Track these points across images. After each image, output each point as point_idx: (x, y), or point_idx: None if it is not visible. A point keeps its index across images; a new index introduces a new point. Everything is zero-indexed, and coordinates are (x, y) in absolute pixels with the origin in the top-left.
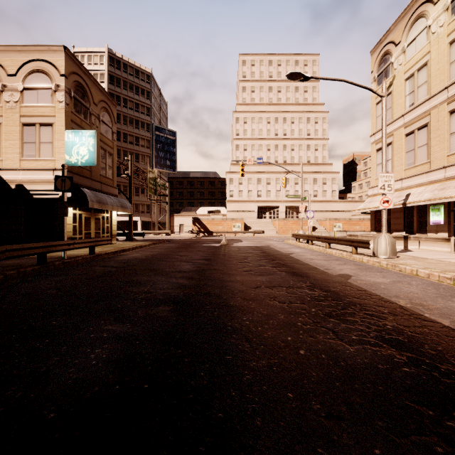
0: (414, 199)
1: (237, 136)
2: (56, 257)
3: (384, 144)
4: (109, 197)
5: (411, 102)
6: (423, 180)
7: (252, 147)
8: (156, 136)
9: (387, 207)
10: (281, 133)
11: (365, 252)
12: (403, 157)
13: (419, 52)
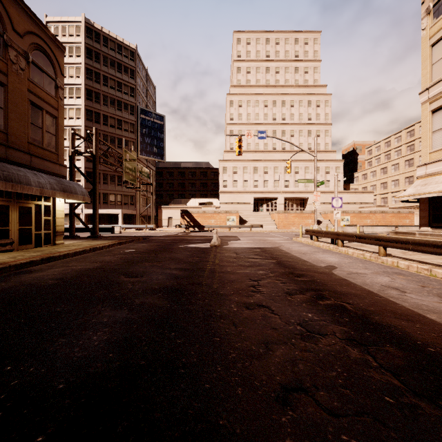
0: None
1: (231, 120)
2: None
3: None
4: (39, 175)
5: None
6: None
7: None
8: (141, 120)
9: None
10: (279, 117)
11: None
12: None
13: None
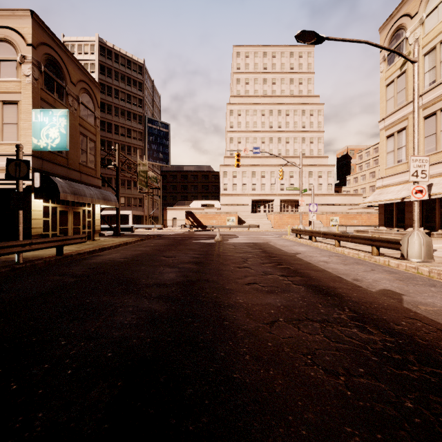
0: (441, 190)
1: (231, 128)
2: (12, 259)
3: (416, 121)
4: (89, 188)
5: (432, 80)
6: None
7: (246, 140)
8: (148, 129)
9: (420, 198)
10: (275, 125)
11: (384, 251)
12: (421, 143)
13: None
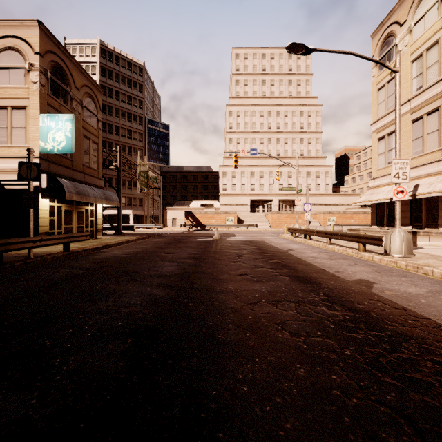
0: (425, 190)
1: (230, 129)
2: (23, 255)
3: (398, 126)
4: (92, 188)
5: (419, 85)
6: (434, 169)
7: (245, 140)
8: (148, 129)
9: (401, 198)
10: (274, 126)
11: (371, 248)
12: (409, 145)
13: (429, 30)
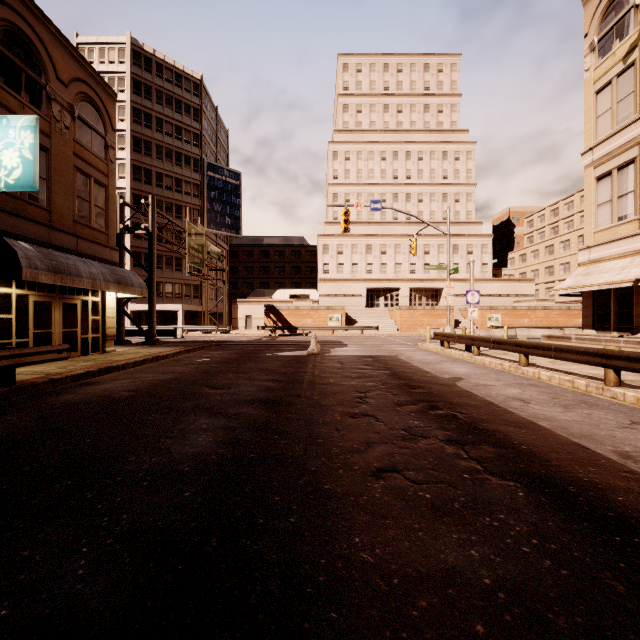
0: None
1: (334, 179)
2: None
3: None
4: (89, 263)
5: None
6: None
7: (358, 197)
8: (208, 179)
9: None
10: (402, 175)
11: None
12: None
13: None
